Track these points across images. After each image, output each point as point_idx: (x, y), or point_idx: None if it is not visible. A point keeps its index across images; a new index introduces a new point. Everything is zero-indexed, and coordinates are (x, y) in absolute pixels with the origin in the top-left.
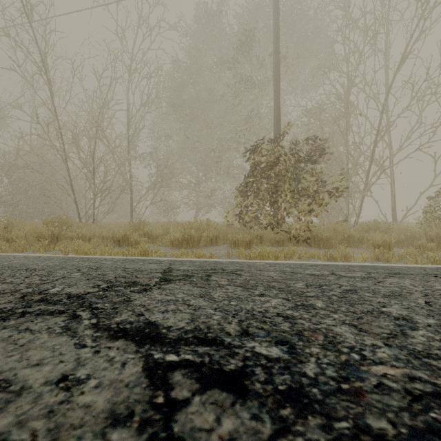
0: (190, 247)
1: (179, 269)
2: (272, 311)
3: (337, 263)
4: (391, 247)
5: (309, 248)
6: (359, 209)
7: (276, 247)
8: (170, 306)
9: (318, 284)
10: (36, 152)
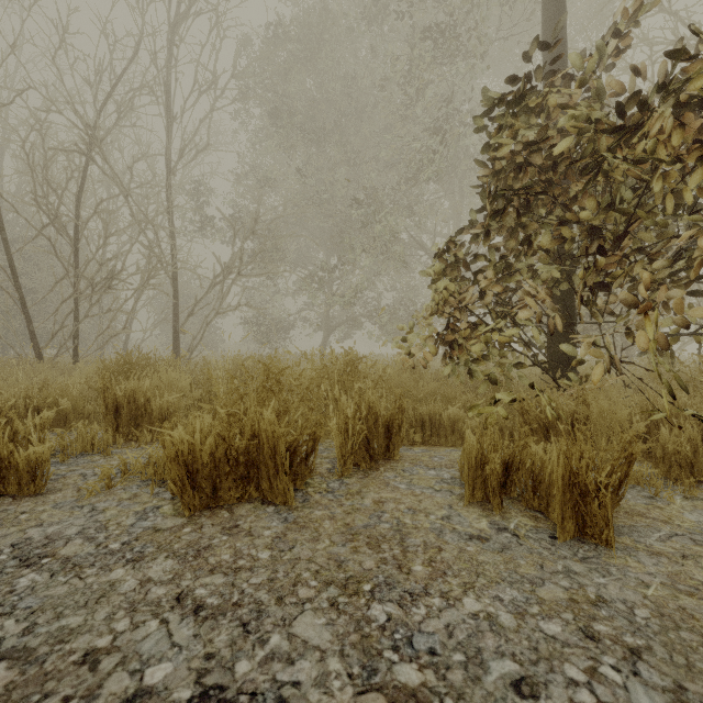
0: (258, 500)
1: None
2: None
3: None
4: None
5: None
6: None
7: None
8: None
9: None
10: None
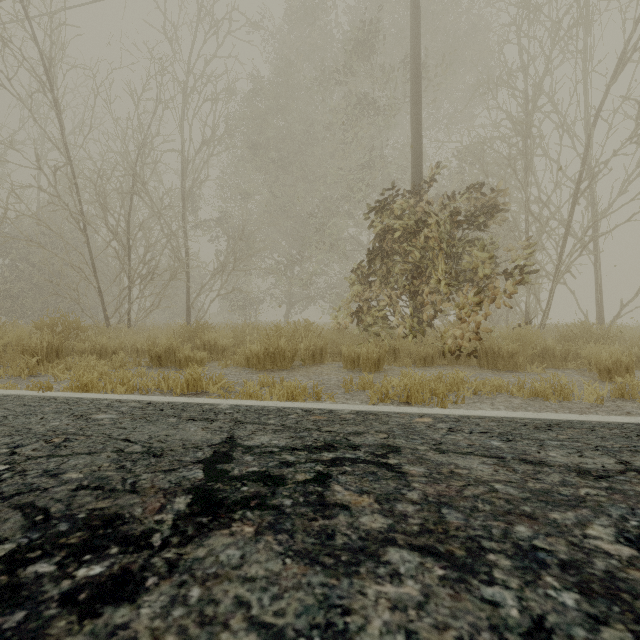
0: (278, 368)
1: (251, 444)
2: None
3: (582, 417)
4: (632, 370)
5: (478, 370)
6: (549, 303)
7: (422, 367)
8: None
9: None
10: (35, 214)
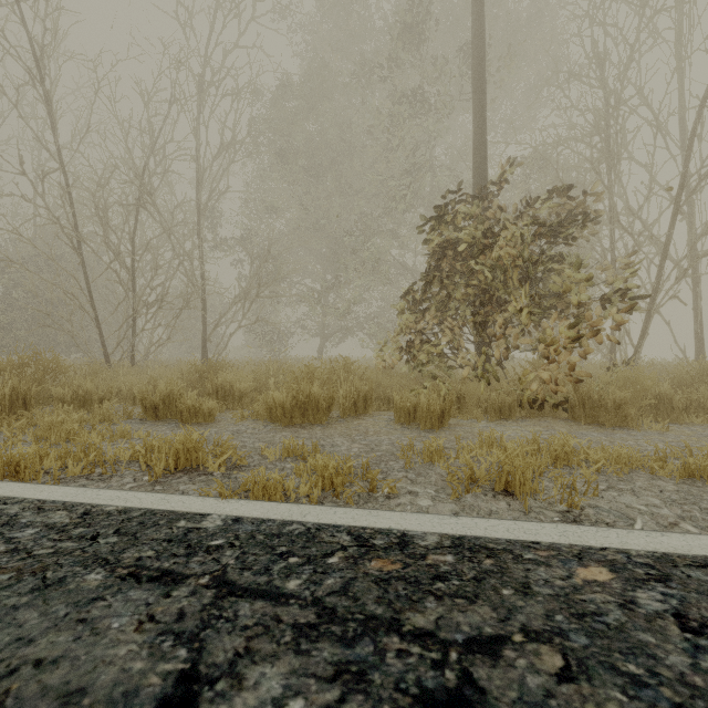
0: (309, 423)
1: None
2: None
3: None
4: None
5: (575, 426)
6: (645, 337)
7: (498, 421)
8: None
9: None
10: (15, 229)
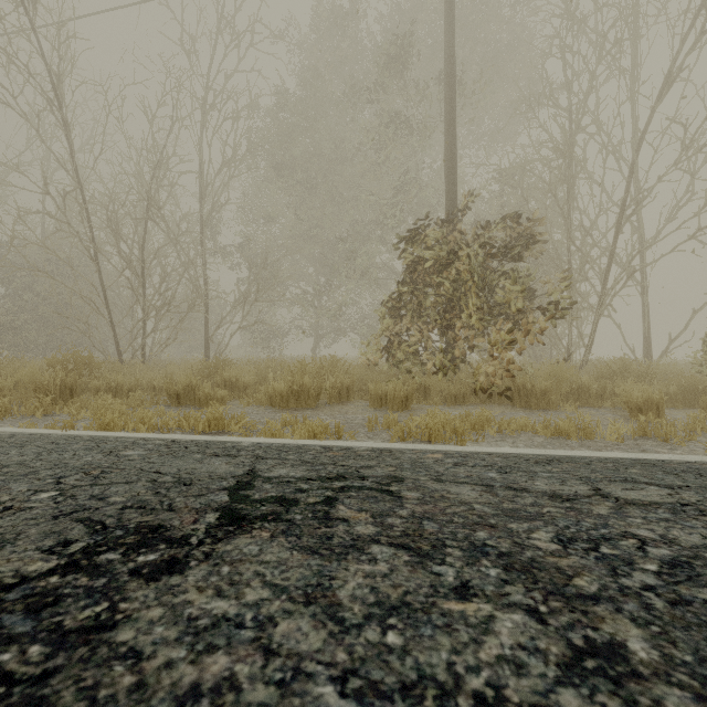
0: (302, 407)
1: (270, 475)
2: (517, 697)
3: (586, 453)
4: (662, 409)
5: (510, 409)
6: (591, 338)
7: (453, 406)
8: (212, 664)
9: (585, 535)
10: (43, 242)
